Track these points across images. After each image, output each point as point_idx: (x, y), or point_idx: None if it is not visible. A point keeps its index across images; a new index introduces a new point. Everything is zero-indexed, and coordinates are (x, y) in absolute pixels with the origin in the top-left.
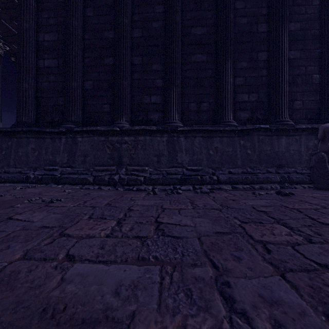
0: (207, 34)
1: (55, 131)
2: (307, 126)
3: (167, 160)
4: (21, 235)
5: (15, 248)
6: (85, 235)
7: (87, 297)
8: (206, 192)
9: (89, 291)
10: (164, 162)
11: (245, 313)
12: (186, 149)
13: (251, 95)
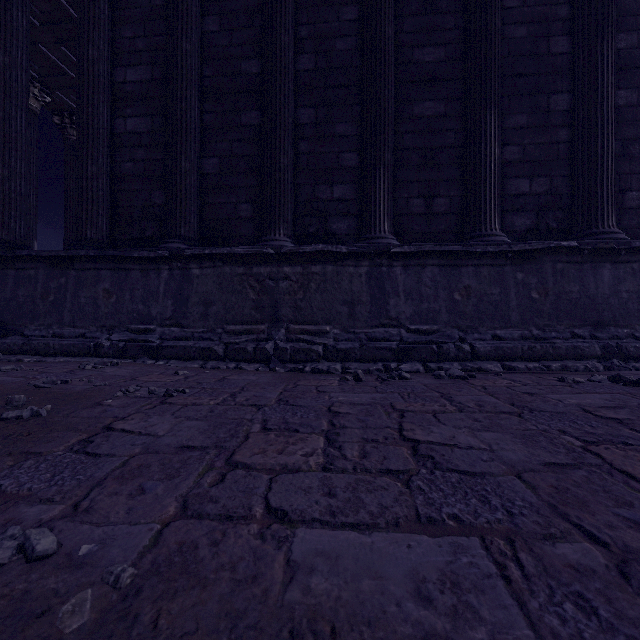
0: (447, 60)
1: (149, 257)
2: None
3: (368, 311)
4: (152, 465)
5: (157, 492)
6: (278, 465)
7: (367, 606)
8: (461, 377)
9: (362, 592)
10: (363, 317)
11: None
12: (406, 290)
13: (536, 181)
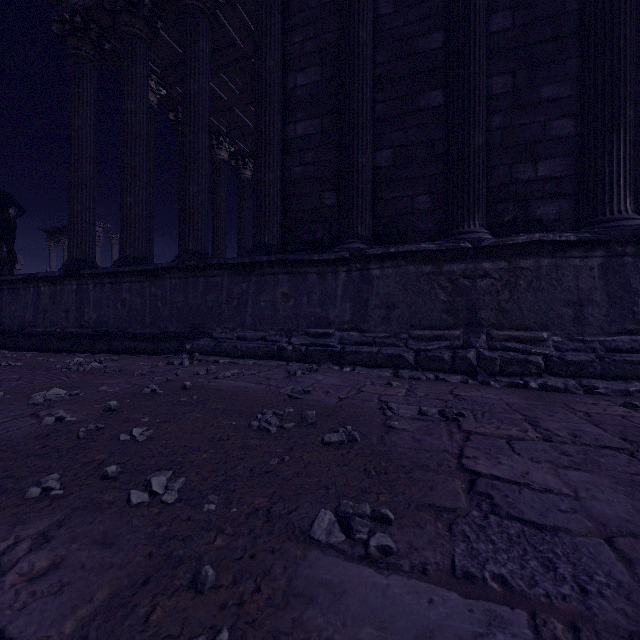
0: None
1: (329, 259)
2: None
3: (603, 314)
4: None
5: None
6: None
7: None
8: None
9: None
10: (596, 321)
11: None
12: None
13: None
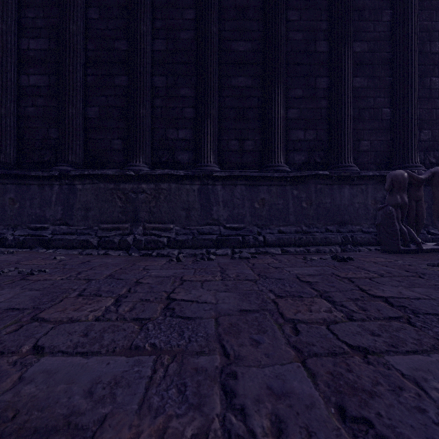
0: (253, 51)
1: (44, 176)
2: (374, 173)
3: (199, 215)
4: None
5: None
6: (66, 318)
7: (49, 400)
8: (246, 257)
9: (53, 392)
10: (195, 218)
11: (244, 409)
12: (224, 201)
13: (308, 132)
